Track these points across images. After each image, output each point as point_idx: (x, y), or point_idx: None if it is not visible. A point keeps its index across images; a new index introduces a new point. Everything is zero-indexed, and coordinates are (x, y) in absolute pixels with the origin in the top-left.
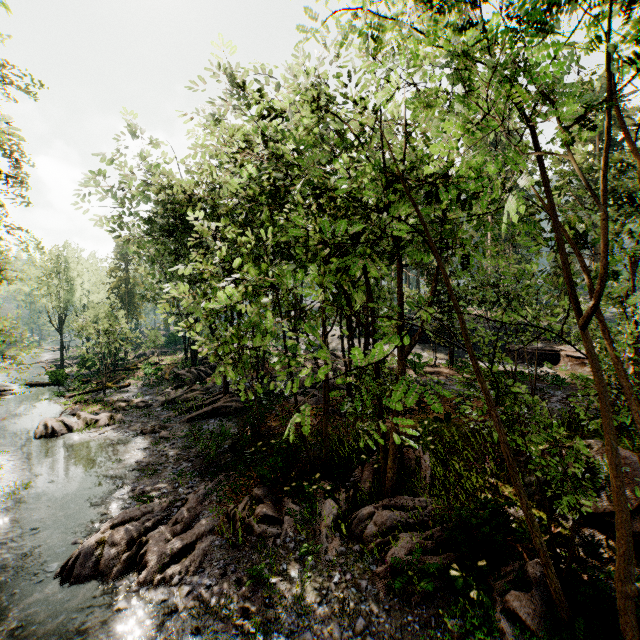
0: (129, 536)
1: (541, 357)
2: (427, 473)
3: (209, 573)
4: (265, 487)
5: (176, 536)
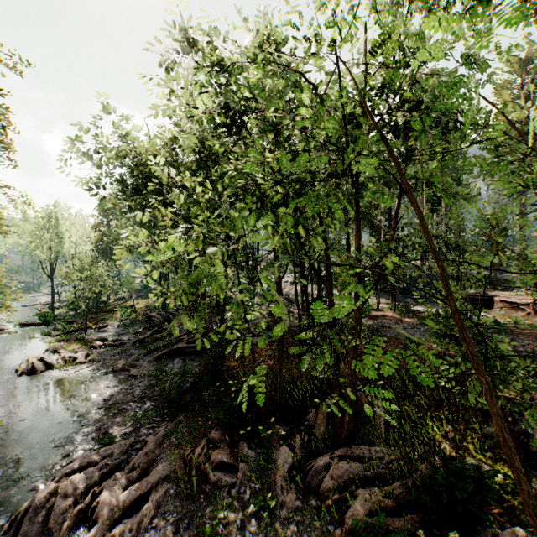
0: (83, 485)
1: (475, 302)
2: (381, 420)
3: (161, 529)
4: (222, 429)
5: (131, 484)
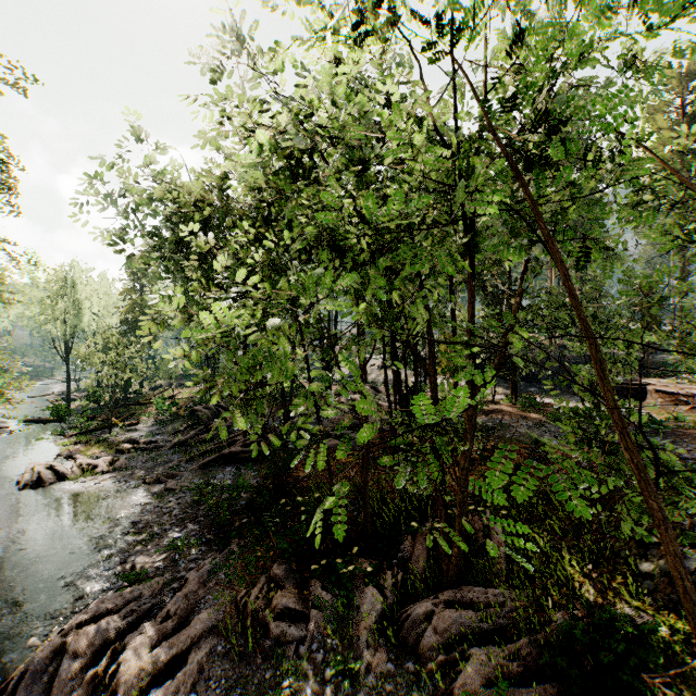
0: (100, 640)
1: (622, 392)
2: (501, 551)
3: None
4: (287, 563)
5: (165, 638)
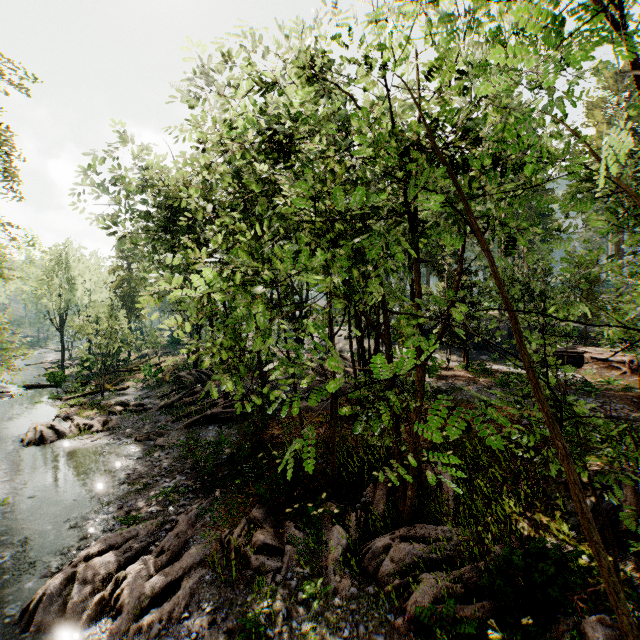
0: (105, 570)
1: (562, 359)
2: (450, 495)
3: (195, 620)
4: (265, 507)
5: (160, 569)
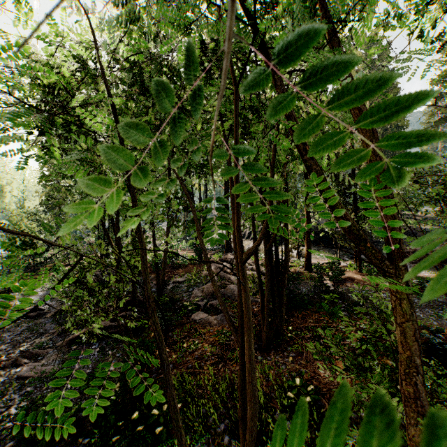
0: None
1: (444, 260)
2: None
3: None
4: None
5: None
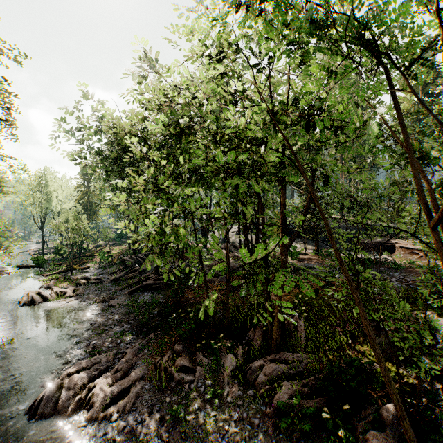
0: (81, 382)
1: (381, 248)
2: (302, 334)
3: (140, 411)
4: (183, 344)
5: (116, 382)
